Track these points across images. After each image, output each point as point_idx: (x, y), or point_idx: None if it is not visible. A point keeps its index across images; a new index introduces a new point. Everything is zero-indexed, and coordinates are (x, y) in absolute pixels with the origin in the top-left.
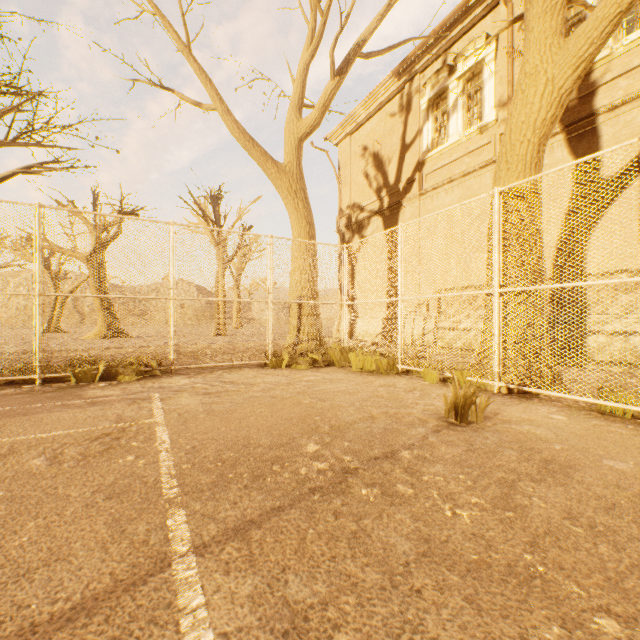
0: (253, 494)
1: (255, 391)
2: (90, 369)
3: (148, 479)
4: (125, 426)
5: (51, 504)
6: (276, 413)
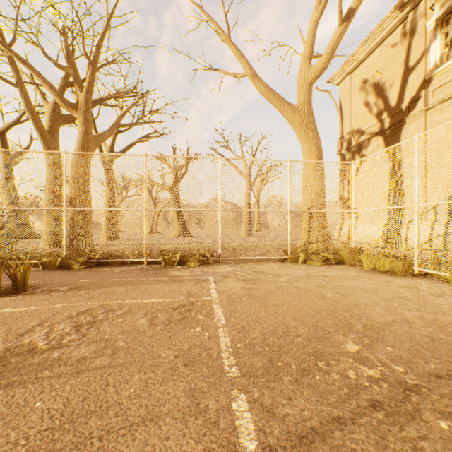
0: (305, 392)
1: (281, 281)
2: (172, 257)
3: (212, 352)
4: (193, 300)
5: (149, 360)
6: (304, 304)
